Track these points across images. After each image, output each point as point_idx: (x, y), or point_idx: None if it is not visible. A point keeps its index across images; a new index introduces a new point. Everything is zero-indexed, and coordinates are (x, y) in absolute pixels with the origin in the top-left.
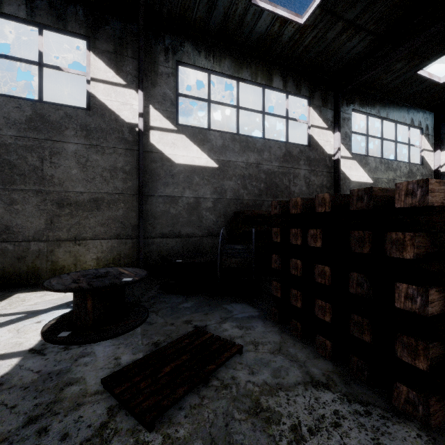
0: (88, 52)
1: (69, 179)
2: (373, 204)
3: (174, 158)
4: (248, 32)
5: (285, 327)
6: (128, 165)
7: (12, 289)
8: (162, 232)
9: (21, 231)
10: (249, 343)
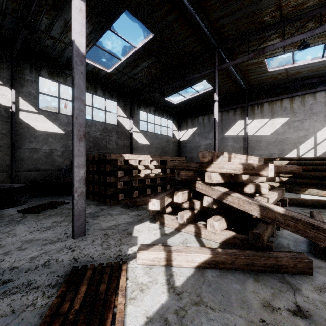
0: None
1: None
2: (104, 158)
3: (36, 128)
4: None
5: (88, 198)
6: (4, 130)
7: None
8: (28, 168)
9: None
10: None
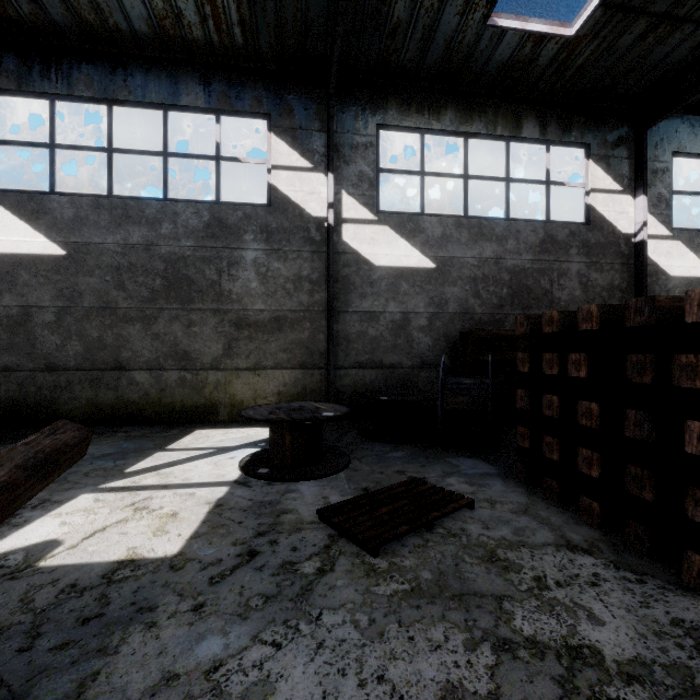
0: (269, 134)
1: (248, 294)
2: (657, 319)
3: (374, 260)
4: (482, 64)
5: (535, 489)
6: (316, 272)
7: (191, 425)
8: (358, 361)
9: (199, 358)
10: (483, 501)
